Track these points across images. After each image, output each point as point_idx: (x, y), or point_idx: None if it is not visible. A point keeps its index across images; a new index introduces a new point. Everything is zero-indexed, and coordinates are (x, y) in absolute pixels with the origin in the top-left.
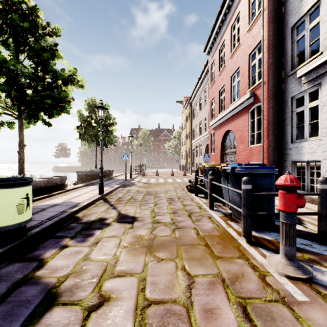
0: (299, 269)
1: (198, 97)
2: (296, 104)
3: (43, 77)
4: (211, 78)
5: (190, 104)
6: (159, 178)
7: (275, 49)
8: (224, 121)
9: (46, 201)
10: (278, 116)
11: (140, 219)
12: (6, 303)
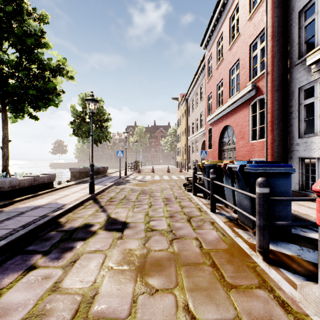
0: None
1: (194, 93)
2: (304, 96)
3: (28, 67)
4: (208, 73)
5: (186, 100)
6: (154, 175)
7: (280, 36)
8: (222, 116)
9: (29, 202)
10: (283, 109)
11: (131, 226)
12: None
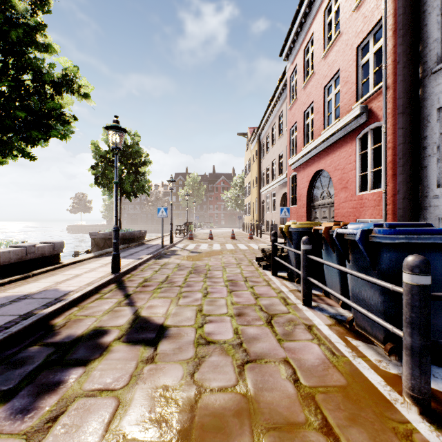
0: None
1: (270, 125)
2: None
3: (18, 78)
4: (290, 95)
5: (258, 137)
6: (213, 243)
7: (406, 29)
8: (312, 156)
9: (13, 289)
10: (412, 142)
11: (172, 334)
12: None
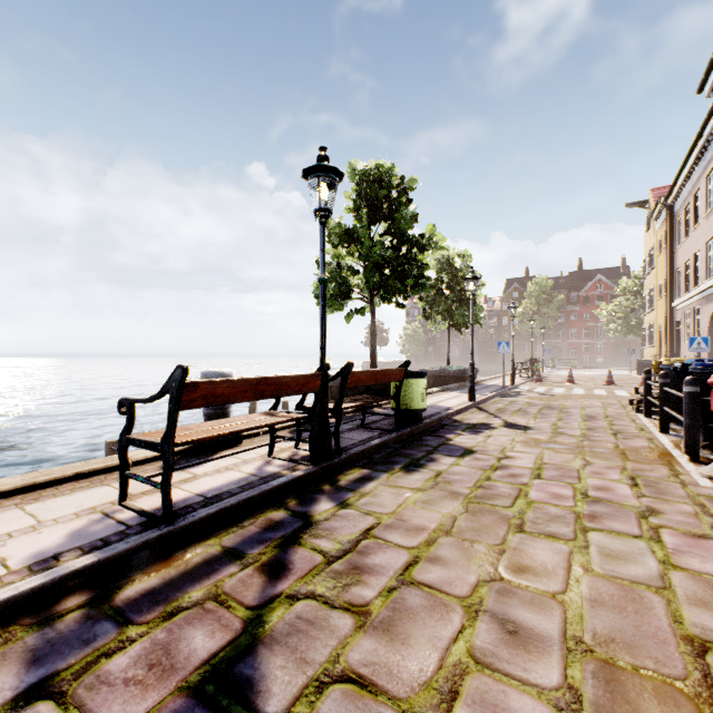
0: None
1: (690, 191)
2: None
3: (397, 249)
4: None
5: (667, 209)
6: (573, 388)
7: None
8: None
9: None
10: None
11: (535, 429)
12: (443, 448)
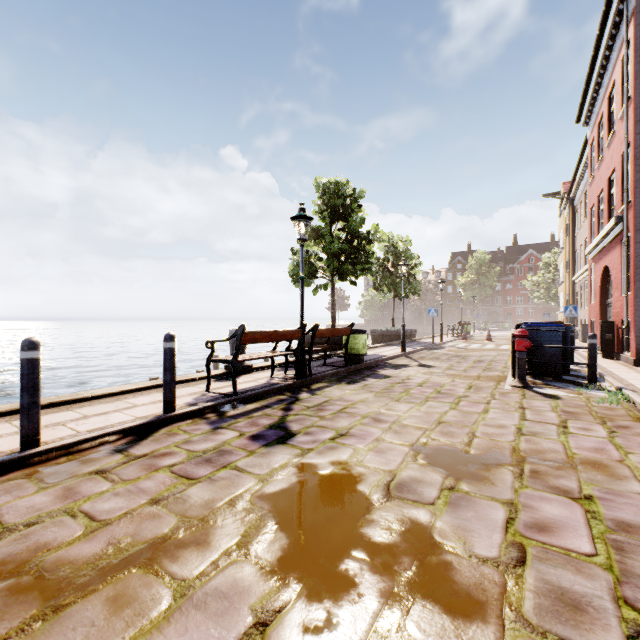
0: (522, 383)
1: (582, 191)
2: None
3: (351, 242)
4: (591, 168)
5: (569, 202)
6: (488, 344)
7: None
8: (601, 250)
9: None
10: None
11: (436, 367)
12: (373, 375)
